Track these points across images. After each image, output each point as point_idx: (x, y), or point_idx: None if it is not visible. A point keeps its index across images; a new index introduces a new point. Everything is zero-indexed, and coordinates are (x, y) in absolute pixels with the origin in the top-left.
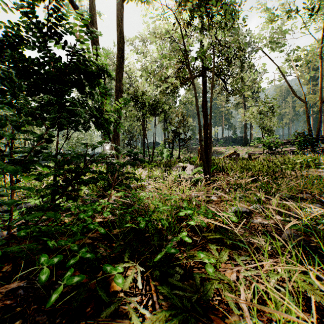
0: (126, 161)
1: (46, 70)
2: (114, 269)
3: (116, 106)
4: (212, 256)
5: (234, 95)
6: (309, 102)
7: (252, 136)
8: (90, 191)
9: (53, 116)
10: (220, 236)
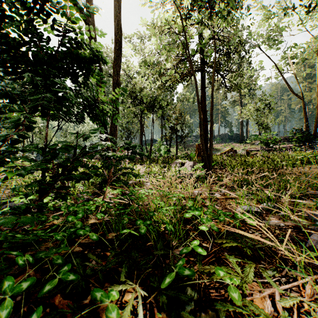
0: (123, 155)
1: (33, 52)
2: (106, 296)
3: (113, 97)
4: (233, 273)
5: (233, 91)
6: (305, 99)
7: (248, 134)
8: (85, 188)
9: (34, 98)
10: (237, 244)
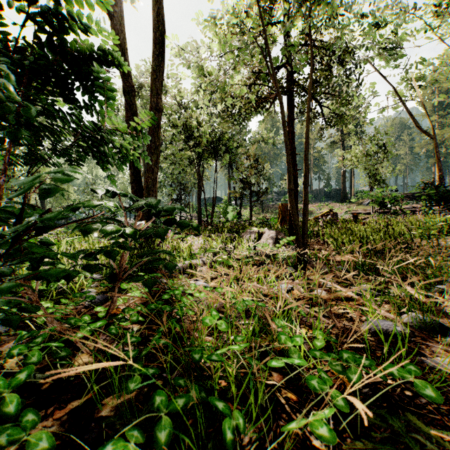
0: (150, 226)
1: None
2: None
3: (140, 122)
4: None
5: (335, 124)
6: None
7: (353, 189)
8: (90, 283)
9: None
10: None
